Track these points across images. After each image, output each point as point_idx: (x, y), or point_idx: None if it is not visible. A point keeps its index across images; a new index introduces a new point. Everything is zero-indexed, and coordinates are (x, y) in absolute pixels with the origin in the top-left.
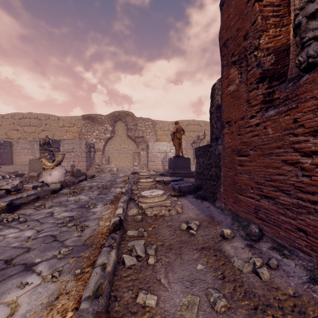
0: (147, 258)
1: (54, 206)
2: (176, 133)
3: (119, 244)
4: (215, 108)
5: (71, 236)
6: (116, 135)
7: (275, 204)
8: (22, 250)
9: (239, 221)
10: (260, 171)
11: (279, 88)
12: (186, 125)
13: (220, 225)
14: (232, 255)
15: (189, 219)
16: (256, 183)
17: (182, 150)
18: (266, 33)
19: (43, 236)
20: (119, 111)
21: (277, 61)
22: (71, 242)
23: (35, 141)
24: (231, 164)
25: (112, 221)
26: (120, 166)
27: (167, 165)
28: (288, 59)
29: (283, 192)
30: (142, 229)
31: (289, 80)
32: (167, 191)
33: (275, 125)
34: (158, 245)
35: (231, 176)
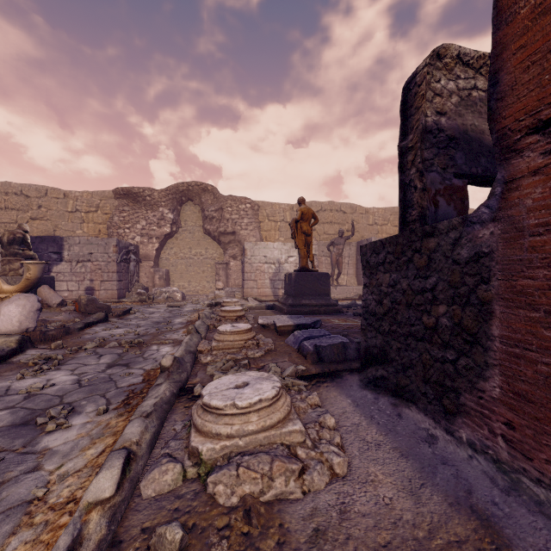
0: None
1: None
2: (301, 223)
3: None
4: (420, 135)
5: None
6: (183, 229)
7: None
8: None
9: None
10: None
11: None
12: (317, 211)
13: None
14: None
15: (391, 537)
16: None
17: (312, 257)
18: None
19: None
20: (189, 183)
21: None
22: None
23: None
24: None
25: None
26: (191, 289)
27: (281, 288)
28: None
29: None
30: None
31: None
32: (284, 356)
33: None
34: None
35: None
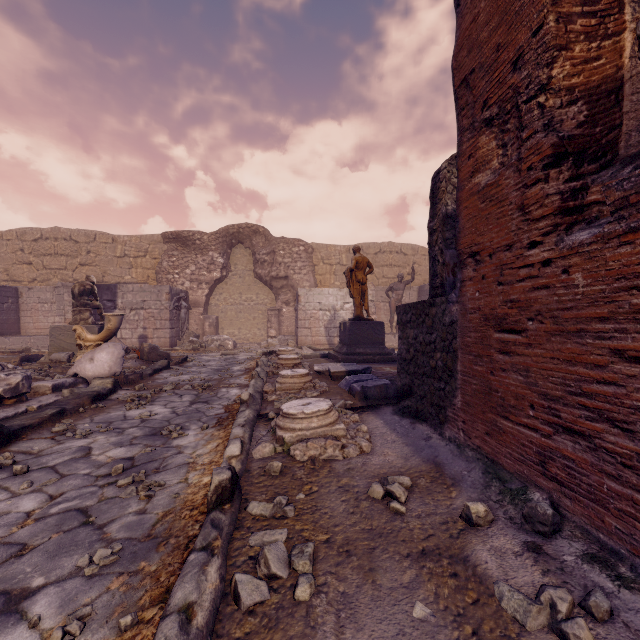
0: (294, 582)
1: (96, 433)
2: (356, 272)
3: (230, 540)
4: (441, 221)
5: (123, 512)
6: (232, 274)
7: (592, 450)
8: (6, 552)
9: (502, 479)
10: (553, 370)
11: (598, 179)
12: (376, 253)
13: (458, 487)
14: (496, 577)
15: (387, 470)
16: (542, 395)
17: (367, 306)
18: (567, 53)
19: (60, 512)
20: (240, 225)
21: (593, 117)
22: (121, 528)
23: (64, 286)
24: (482, 348)
25: (214, 482)
26: (242, 336)
27: (336, 336)
28: (619, 113)
29: (615, 425)
30: (282, 498)
31: (623, 160)
32: (337, 395)
33: (593, 267)
34: (320, 543)
35: (482, 375)
